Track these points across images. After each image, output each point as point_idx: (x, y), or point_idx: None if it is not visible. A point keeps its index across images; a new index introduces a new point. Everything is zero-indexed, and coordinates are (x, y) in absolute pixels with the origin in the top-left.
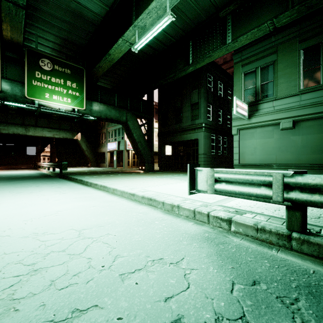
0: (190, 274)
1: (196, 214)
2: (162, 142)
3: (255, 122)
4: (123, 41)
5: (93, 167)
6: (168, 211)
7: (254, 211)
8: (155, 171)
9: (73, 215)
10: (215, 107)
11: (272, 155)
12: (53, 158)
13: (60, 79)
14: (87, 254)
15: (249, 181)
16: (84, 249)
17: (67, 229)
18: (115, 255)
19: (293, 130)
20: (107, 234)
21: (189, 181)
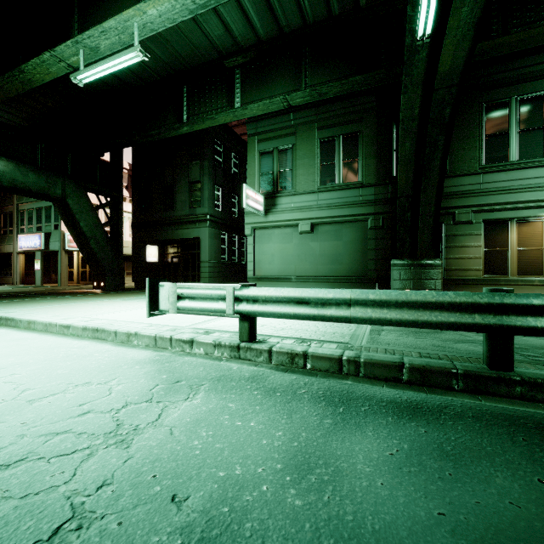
0: (116, 387)
1: (158, 341)
2: (140, 240)
3: (272, 220)
4: (53, 57)
5: None
6: (123, 342)
7: (226, 330)
8: (126, 289)
9: None
10: (227, 191)
11: (292, 265)
12: None
13: None
14: None
15: (209, 296)
16: None
17: None
18: (24, 389)
19: (312, 235)
20: (11, 374)
21: (148, 300)
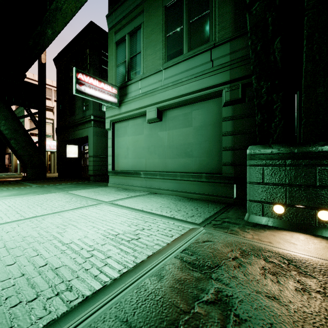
0: None
1: None
2: (59, 140)
3: (124, 111)
4: None
5: None
6: None
7: None
8: (37, 179)
9: None
10: None
11: (142, 159)
12: None
13: None
14: None
15: None
16: None
17: None
18: None
19: (161, 123)
20: None
21: None
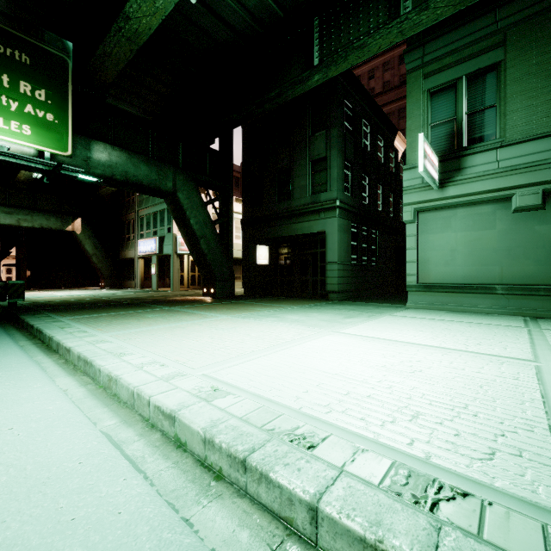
0: None
1: None
2: (250, 239)
3: (454, 195)
4: None
5: (108, 289)
6: None
7: None
8: (237, 297)
9: None
10: (357, 169)
11: (493, 266)
12: (22, 269)
13: (0, 74)
14: None
15: None
16: None
17: None
18: None
19: (542, 213)
20: None
21: None
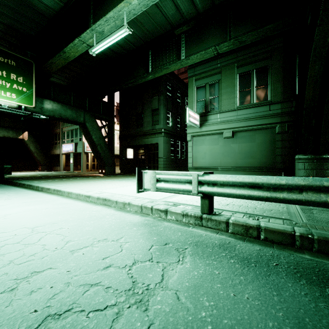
0: (124, 245)
1: (143, 209)
2: (123, 145)
3: (205, 130)
4: (80, 41)
5: (44, 171)
6: (121, 208)
7: (187, 203)
8: (116, 174)
9: (24, 217)
10: (174, 114)
11: (218, 159)
12: None
13: (2, 71)
14: (41, 242)
15: (178, 180)
16: (38, 240)
17: (19, 228)
18: (67, 240)
19: (233, 139)
20: (60, 228)
21: (137, 181)
